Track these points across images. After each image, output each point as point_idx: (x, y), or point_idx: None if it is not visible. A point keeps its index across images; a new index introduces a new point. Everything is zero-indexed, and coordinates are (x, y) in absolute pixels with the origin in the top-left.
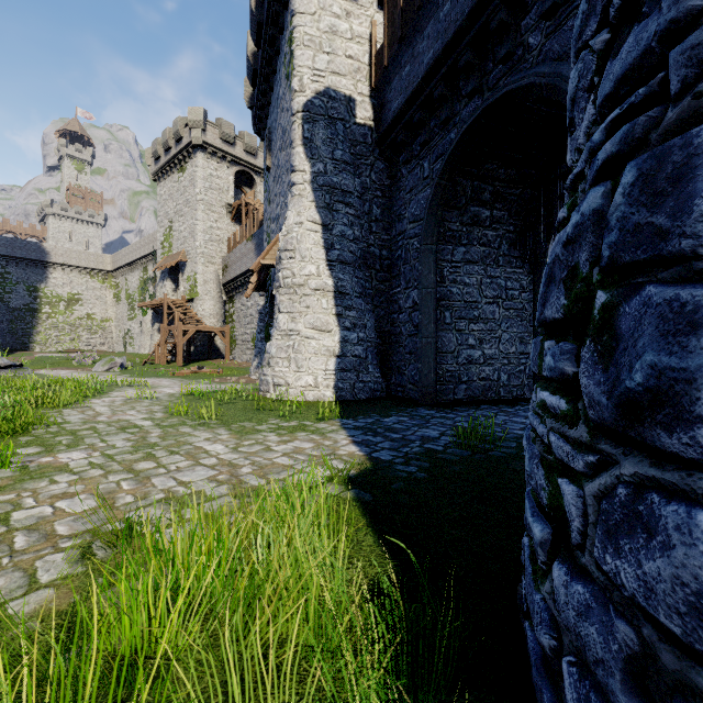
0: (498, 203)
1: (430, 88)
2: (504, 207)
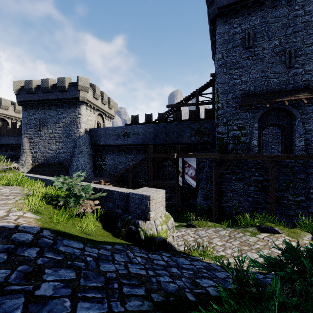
0: (16, 160)
1: (3, 146)
2: (17, 160)
